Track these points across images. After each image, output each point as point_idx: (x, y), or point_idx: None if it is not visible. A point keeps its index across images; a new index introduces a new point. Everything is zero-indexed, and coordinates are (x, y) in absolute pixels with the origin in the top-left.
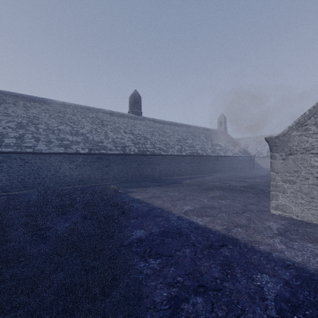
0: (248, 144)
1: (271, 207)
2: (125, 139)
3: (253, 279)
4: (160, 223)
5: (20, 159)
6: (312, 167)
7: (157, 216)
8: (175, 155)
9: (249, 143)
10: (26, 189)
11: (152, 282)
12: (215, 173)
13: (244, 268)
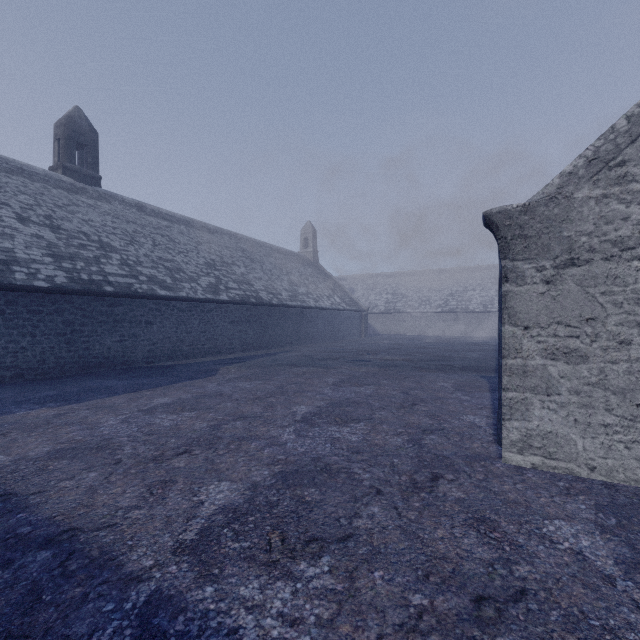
0: (354, 289)
1: (507, 443)
2: (19, 240)
3: None
4: None
5: None
6: None
7: None
8: (200, 300)
9: (356, 287)
10: None
11: None
12: (298, 344)
13: None
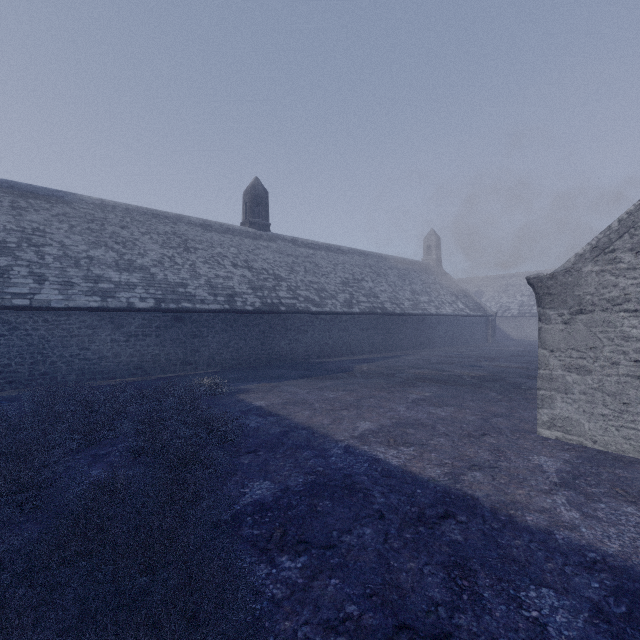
0: (483, 292)
1: (540, 423)
2: (235, 280)
3: (520, 603)
4: (306, 464)
5: (0, 321)
6: (625, 339)
7: (301, 448)
8: (339, 313)
9: (485, 290)
10: (13, 387)
11: (287, 621)
12: (419, 349)
13: (498, 572)
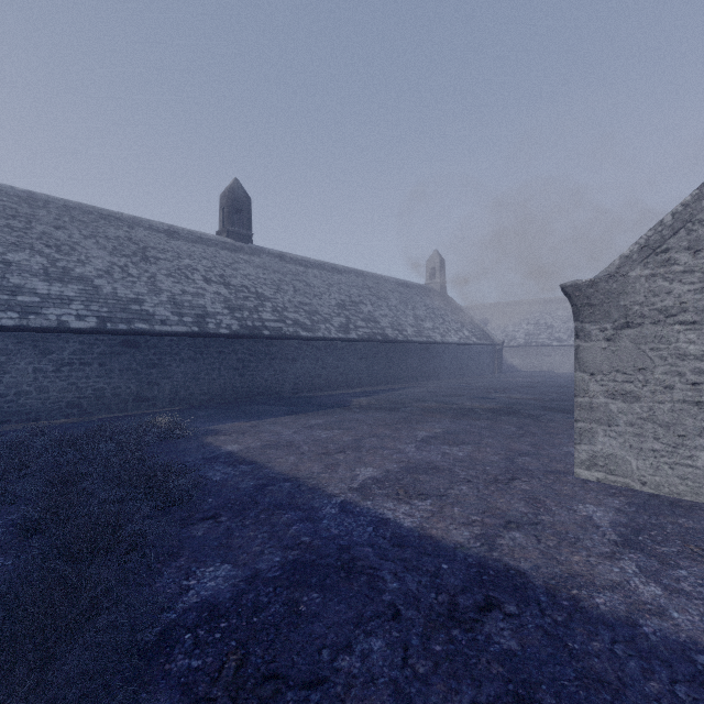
0: (488, 320)
1: (577, 462)
2: (207, 298)
3: None
4: (287, 533)
5: None
6: (681, 357)
7: (281, 508)
8: (333, 340)
9: (490, 318)
10: None
11: None
12: (423, 380)
13: None
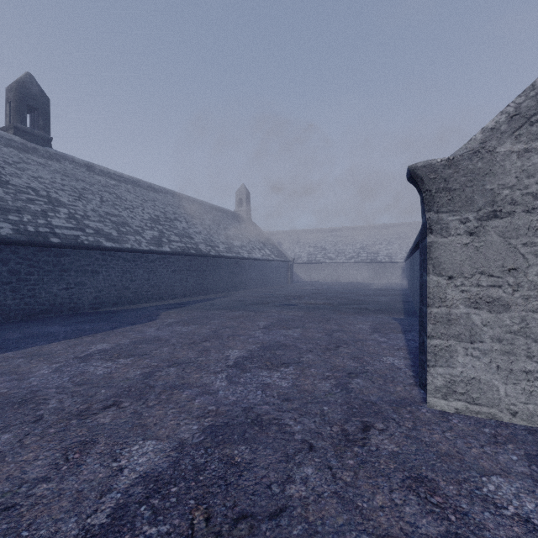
0: (282, 243)
1: (431, 389)
2: None
3: None
4: None
5: None
6: None
7: None
8: (144, 252)
9: (283, 241)
10: None
11: None
12: (233, 290)
13: None
